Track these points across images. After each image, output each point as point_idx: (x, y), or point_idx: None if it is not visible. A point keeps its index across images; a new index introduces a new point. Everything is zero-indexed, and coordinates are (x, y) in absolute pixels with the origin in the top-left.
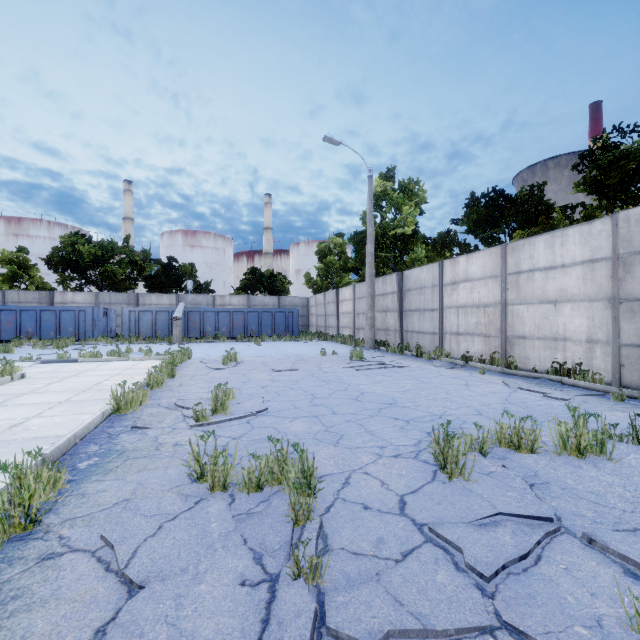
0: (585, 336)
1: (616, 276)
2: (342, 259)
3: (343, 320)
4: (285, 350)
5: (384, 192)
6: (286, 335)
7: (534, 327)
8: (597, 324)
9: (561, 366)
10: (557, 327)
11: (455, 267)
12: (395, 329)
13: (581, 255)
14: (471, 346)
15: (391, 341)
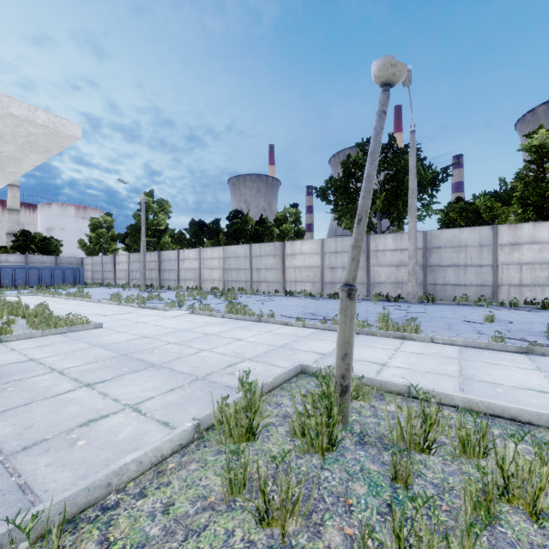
0: (218, 279)
1: (224, 263)
2: (116, 235)
3: (120, 274)
4: (94, 291)
5: (148, 204)
6: (74, 285)
7: (208, 277)
8: (221, 275)
9: (213, 288)
10: (213, 276)
11: (184, 253)
12: (157, 279)
13: (218, 256)
14: (190, 284)
15: (154, 285)
